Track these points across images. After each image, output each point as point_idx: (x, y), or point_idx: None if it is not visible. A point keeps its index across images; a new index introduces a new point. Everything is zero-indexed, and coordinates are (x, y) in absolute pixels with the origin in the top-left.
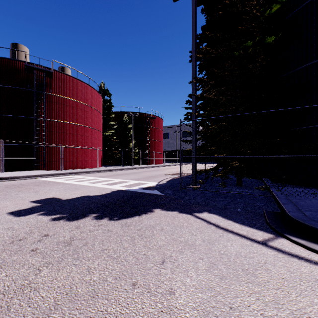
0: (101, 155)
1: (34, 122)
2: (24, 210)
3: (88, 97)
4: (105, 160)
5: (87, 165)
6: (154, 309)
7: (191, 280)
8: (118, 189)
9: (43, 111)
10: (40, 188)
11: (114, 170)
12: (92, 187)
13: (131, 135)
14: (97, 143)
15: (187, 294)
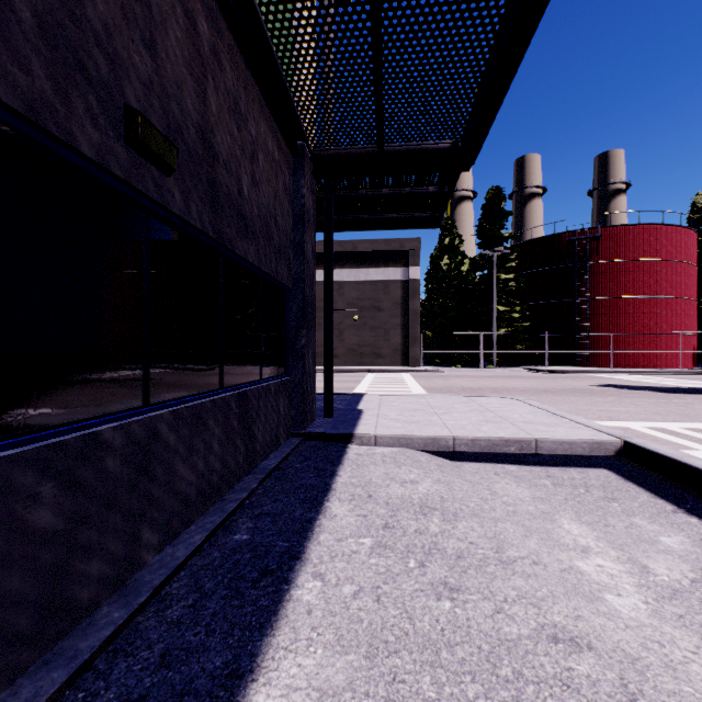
0: (692, 345)
1: (575, 306)
2: (598, 385)
3: (659, 245)
4: None
5: (657, 363)
6: (661, 400)
7: (684, 401)
8: (687, 386)
9: (586, 289)
10: (598, 380)
11: None
12: (654, 383)
13: None
14: (681, 323)
15: (678, 401)
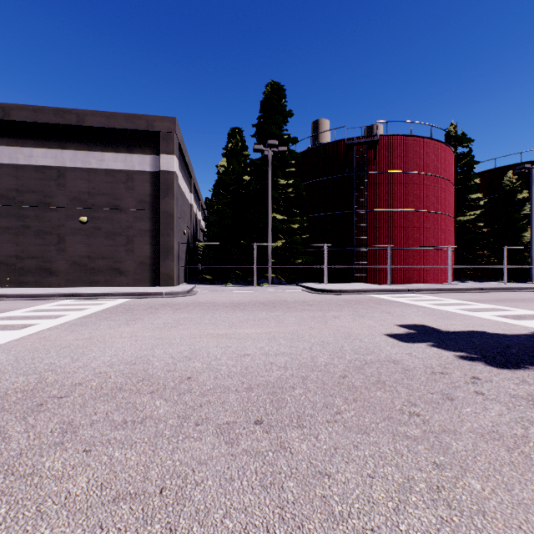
0: (452, 261)
1: (354, 217)
2: (401, 335)
3: (428, 160)
4: (457, 269)
5: (427, 278)
6: None
7: None
8: None
9: (364, 200)
10: (387, 308)
11: (490, 289)
12: (474, 318)
13: (526, 214)
14: (445, 238)
15: None
